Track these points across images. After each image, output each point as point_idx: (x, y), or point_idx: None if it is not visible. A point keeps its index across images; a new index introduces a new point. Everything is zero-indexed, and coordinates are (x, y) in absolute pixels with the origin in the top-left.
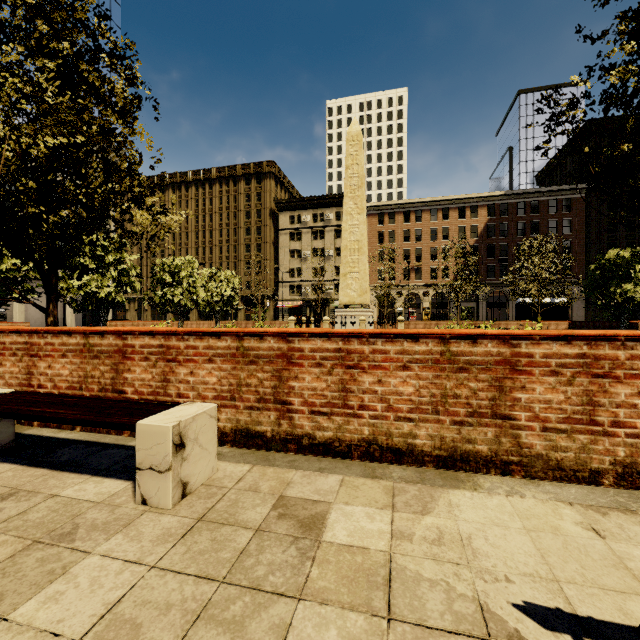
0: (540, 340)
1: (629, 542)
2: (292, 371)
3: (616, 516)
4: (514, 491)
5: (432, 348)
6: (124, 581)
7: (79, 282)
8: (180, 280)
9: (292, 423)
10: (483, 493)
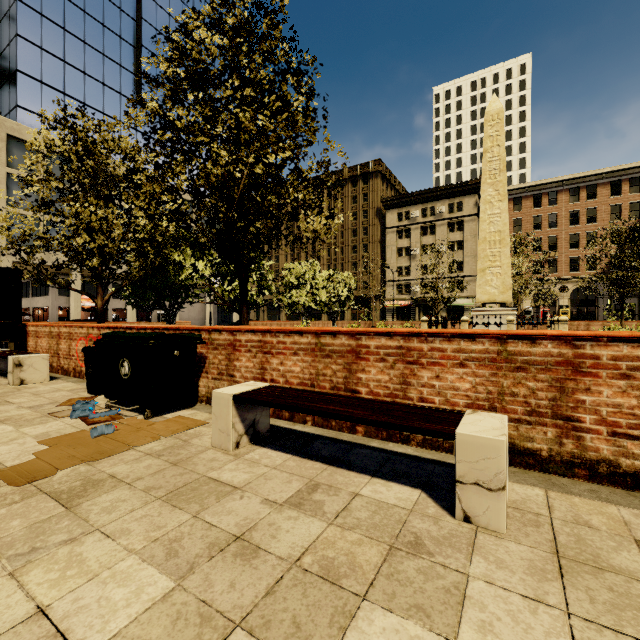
0: None
1: None
2: (580, 382)
3: None
4: None
5: None
6: (552, 626)
7: (230, 287)
8: (303, 283)
9: (580, 444)
10: None
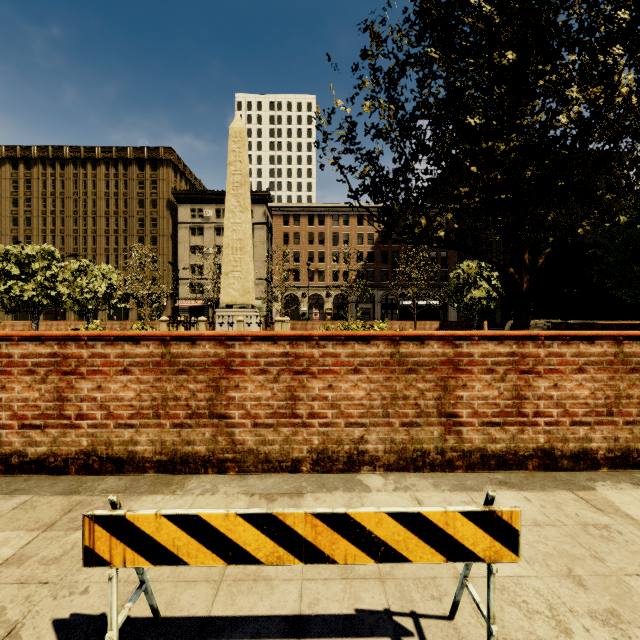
0: (252, 341)
1: None
2: None
3: (280, 501)
4: (212, 489)
5: (153, 350)
6: None
7: None
8: (34, 273)
9: None
10: (177, 495)
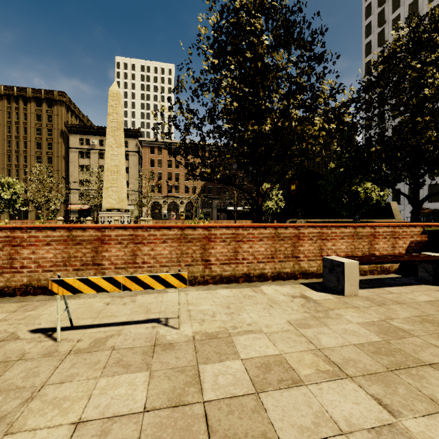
0: (114, 229)
1: (116, 305)
2: None
3: (126, 298)
4: (94, 296)
5: (63, 234)
6: None
7: None
8: None
9: None
10: (76, 299)
